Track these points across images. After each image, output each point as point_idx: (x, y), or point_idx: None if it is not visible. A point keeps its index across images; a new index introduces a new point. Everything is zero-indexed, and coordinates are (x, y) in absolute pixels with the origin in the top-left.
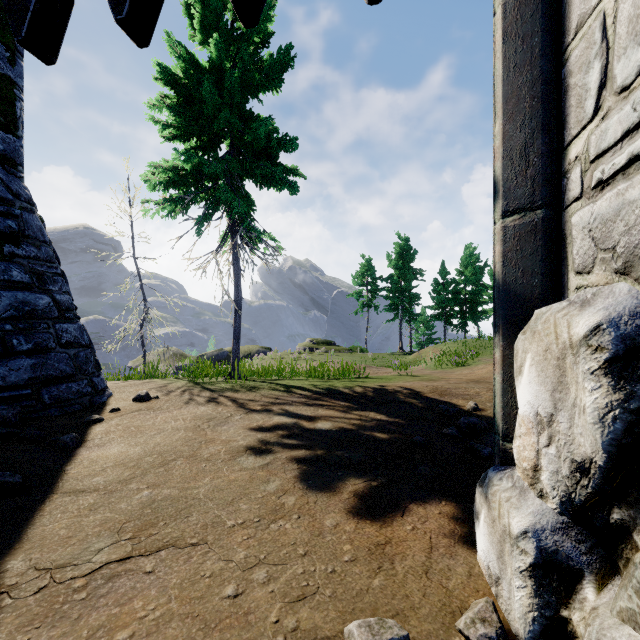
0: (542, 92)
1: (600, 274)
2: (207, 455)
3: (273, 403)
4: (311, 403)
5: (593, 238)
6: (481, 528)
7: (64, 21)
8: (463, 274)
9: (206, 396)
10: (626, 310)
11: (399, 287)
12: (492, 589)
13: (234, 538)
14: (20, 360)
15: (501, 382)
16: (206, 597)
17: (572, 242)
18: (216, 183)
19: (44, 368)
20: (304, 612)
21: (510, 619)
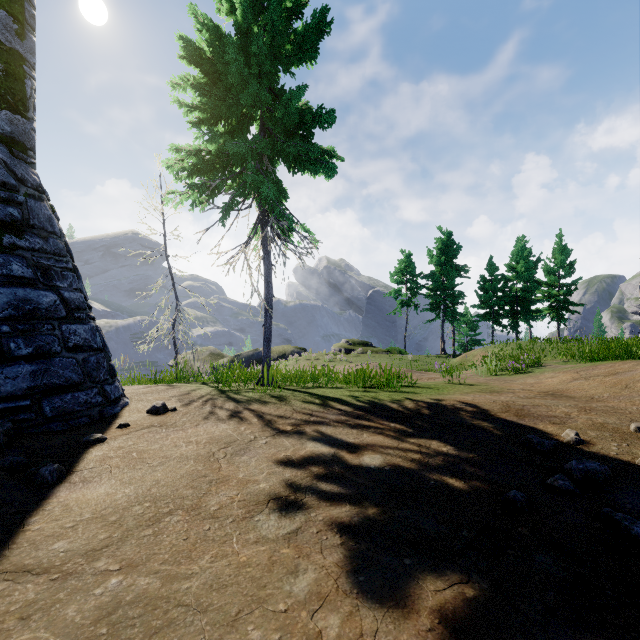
0: None
1: None
2: (215, 507)
3: (306, 421)
4: (353, 423)
5: None
6: None
7: None
8: (514, 270)
9: (229, 409)
10: None
11: (441, 285)
12: None
13: None
14: (18, 366)
15: None
16: None
17: None
18: (244, 168)
19: (46, 375)
20: None
21: None
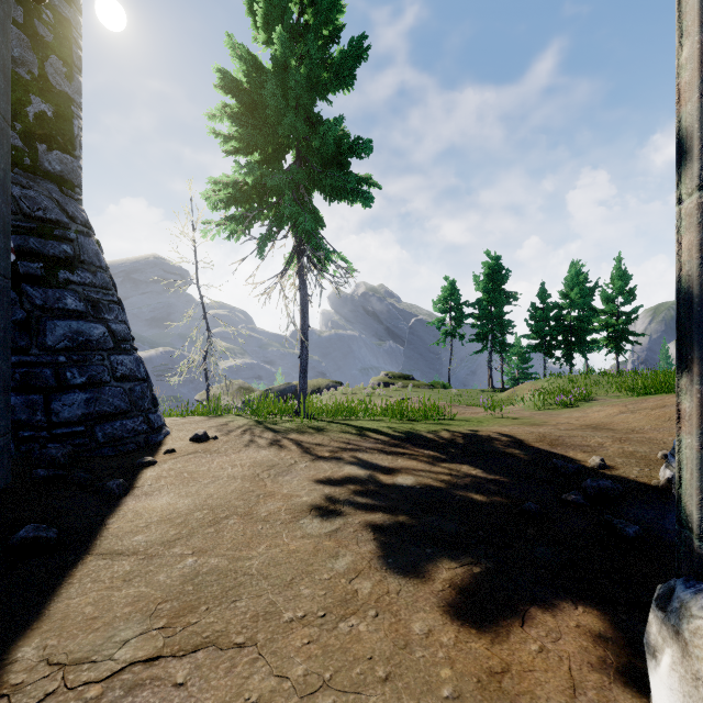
0: None
1: None
2: (265, 513)
3: (344, 449)
4: (388, 450)
5: None
6: (663, 675)
7: None
8: (568, 297)
9: (268, 438)
10: None
11: (488, 313)
12: None
13: (291, 640)
14: (73, 394)
15: (697, 448)
16: None
17: None
18: (281, 198)
19: (98, 403)
20: None
21: None
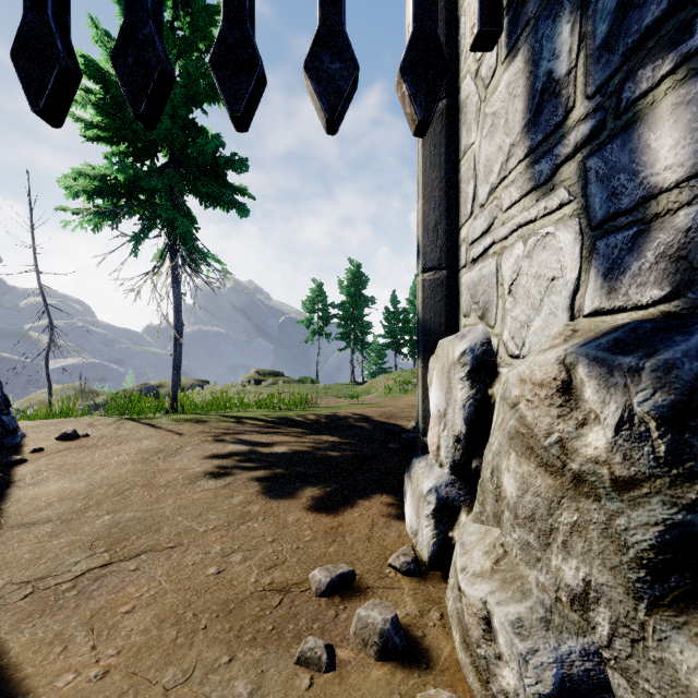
0: (446, 188)
1: (473, 318)
2: (164, 482)
3: (225, 433)
4: (265, 431)
5: (470, 294)
6: (408, 502)
7: (73, 95)
8: (413, 303)
9: (147, 431)
10: (479, 341)
11: (351, 315)
12: (414, 541)
13: (208, 539)
14: None
15: (421, 393)
16: (193, 577)
17: (462, 295)
18: (153, 196)
19: None
20: (277, 573)
21: (423, 554)
